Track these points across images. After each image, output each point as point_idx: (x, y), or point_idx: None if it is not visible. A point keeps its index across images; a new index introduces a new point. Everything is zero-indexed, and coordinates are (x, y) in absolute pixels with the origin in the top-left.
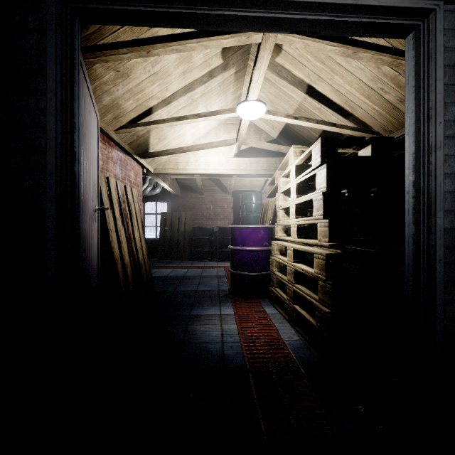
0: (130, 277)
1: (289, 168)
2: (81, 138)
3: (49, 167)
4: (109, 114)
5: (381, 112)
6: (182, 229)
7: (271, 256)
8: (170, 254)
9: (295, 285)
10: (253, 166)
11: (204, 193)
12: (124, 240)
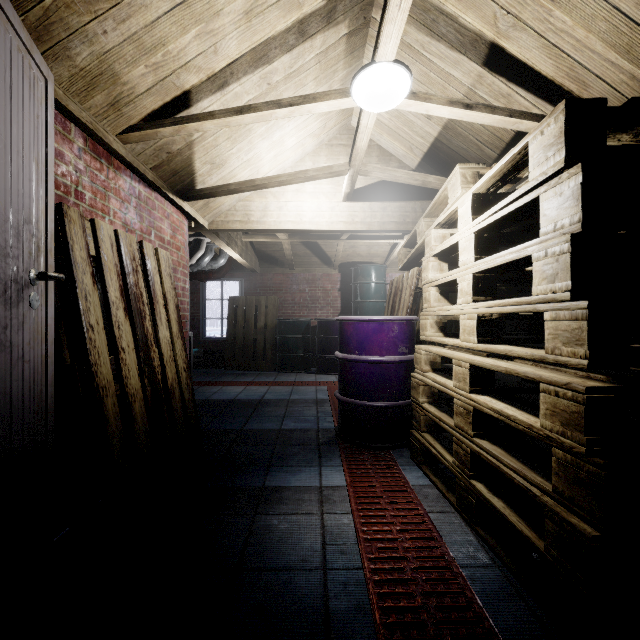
0: (140, 420)
1: (455, 204)
2: None
3: None
4: (98, 94)
5: None
6: (261, 323)
7: (412, 371)
8: (242, 361)
9: (475, 440)
10: (376, 217)
11: (295, 266)
12: (130, 346)
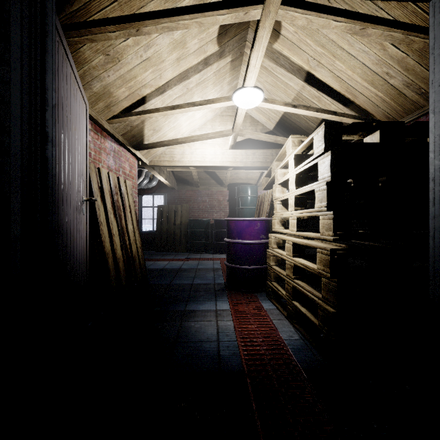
0: (122, 272)
1: (288, 158)
2: (61, 121)
3: (13, 149)
4: (101, 103)
5: (385, 99)
6: (178, 222)
7: (268, 249)
8: (166, 246)
9: (294, 280)
10: (249, 158)
11: (200, 185)
12: (116, 233)
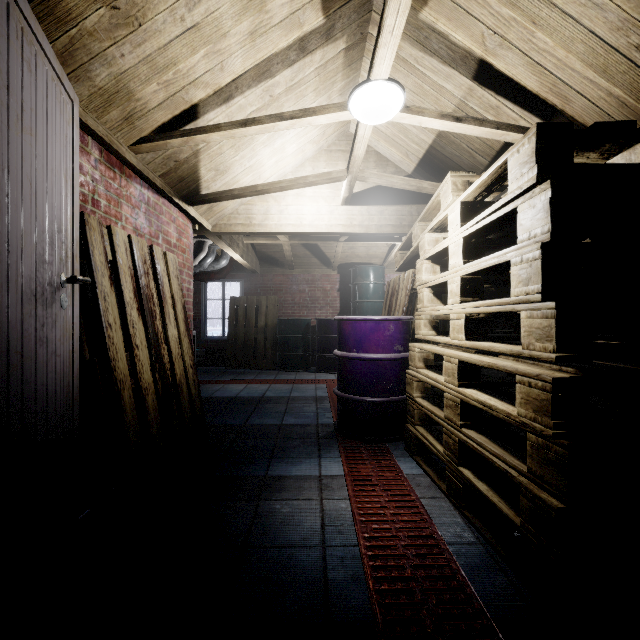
0: (153, 412)
1: (446, 210)
2: None
3: None
4: (114, 110)
5: (626, 100)
6: (262, 323)
7: (407, 368)
8: (243, 360)
9: (463, 430)
10: (373, 220)
11: (295, 267)
12: (143, 343)
